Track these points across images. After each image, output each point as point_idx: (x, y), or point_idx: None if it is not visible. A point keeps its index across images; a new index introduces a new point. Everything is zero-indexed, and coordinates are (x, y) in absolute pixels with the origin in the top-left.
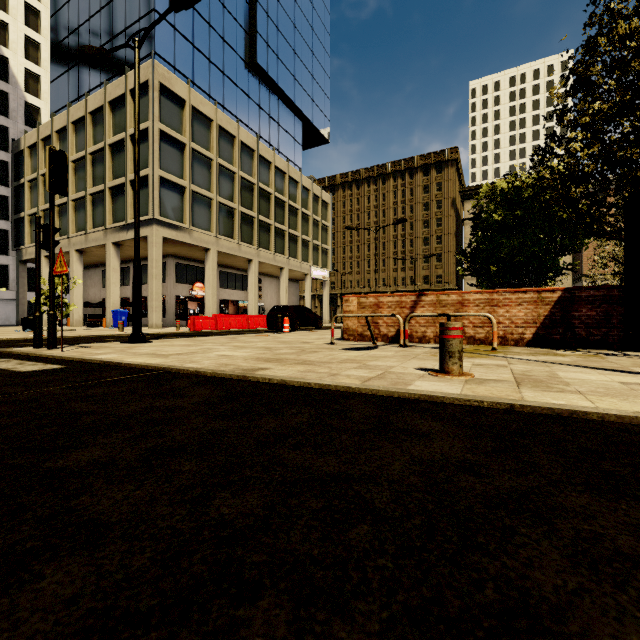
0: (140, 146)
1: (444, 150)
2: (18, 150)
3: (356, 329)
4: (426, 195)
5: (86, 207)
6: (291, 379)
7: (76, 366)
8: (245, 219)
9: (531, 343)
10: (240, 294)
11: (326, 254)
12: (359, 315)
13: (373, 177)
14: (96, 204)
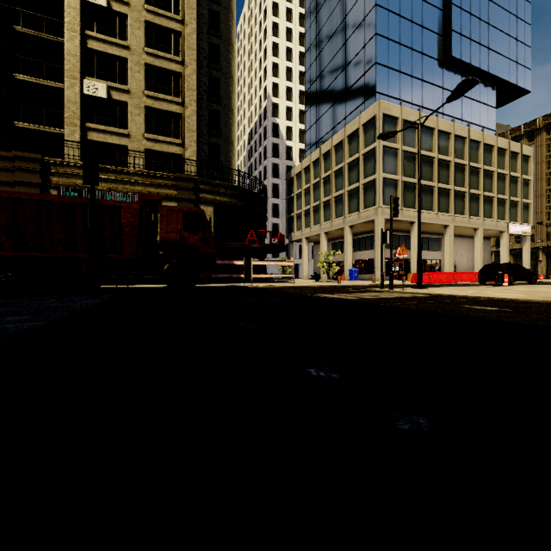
0: (368, 160)
1: None
2: (290, 178)
3: None
4: None
5: (331, 205)
6: None
7: (436, 295)
8: (442, 193)
9: None
10: (432, 254)
11: (526, 208)
12: None
13: None
14: (337, 203)
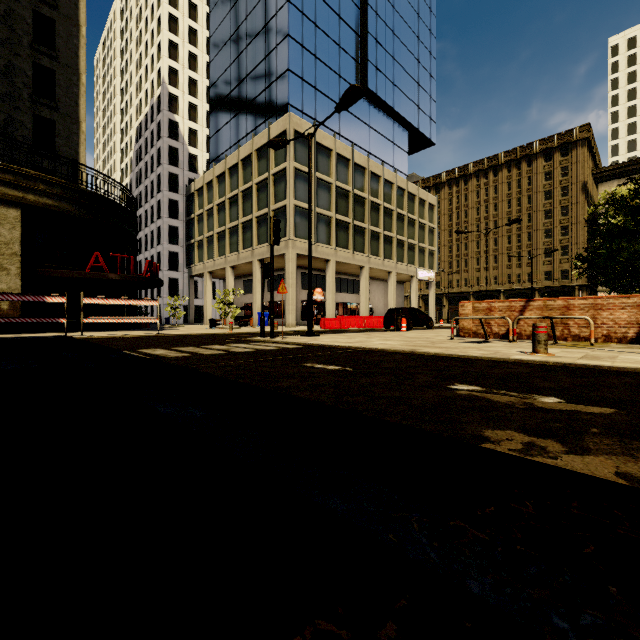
0: (279, 182)
1: (571, 130)
2: (189, 193)
3: (470, 328)
4: (548, 182)
5: (238, 233)
6: (441, 353)
7: (309, 346)
8: (358, 231)
9: (634, 341)
10: (351, 297)
11: (432, 255)
12: (474, 317)
13: (483, 170)
14: (245, 230)
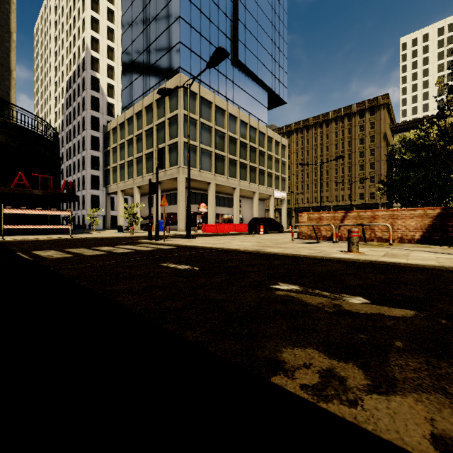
0: (173, 124)
1: (376, 97)
2: (106, 131)
3: (306, 232)
4: (361, 132)
5: (143, 162)
6: (279, 252)
7: (181, 247)
8: (231, 162)
9: (419, 241)
10: (227, 210)
11: (284, 181)
12: (308, 224)
13: (319, 123)
14: (148, 160)
